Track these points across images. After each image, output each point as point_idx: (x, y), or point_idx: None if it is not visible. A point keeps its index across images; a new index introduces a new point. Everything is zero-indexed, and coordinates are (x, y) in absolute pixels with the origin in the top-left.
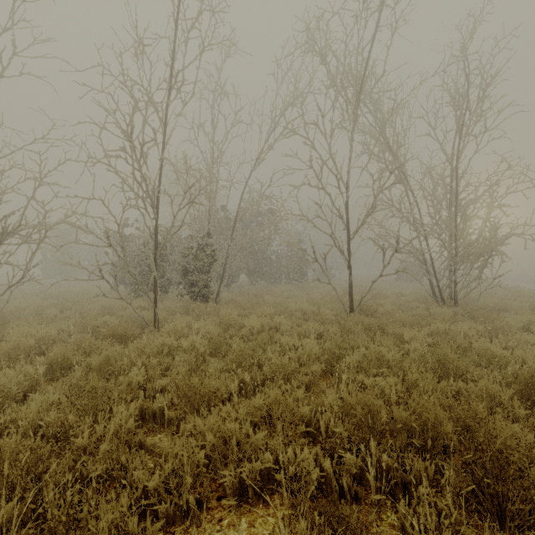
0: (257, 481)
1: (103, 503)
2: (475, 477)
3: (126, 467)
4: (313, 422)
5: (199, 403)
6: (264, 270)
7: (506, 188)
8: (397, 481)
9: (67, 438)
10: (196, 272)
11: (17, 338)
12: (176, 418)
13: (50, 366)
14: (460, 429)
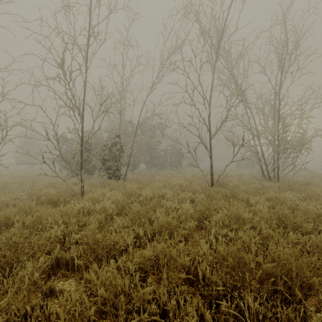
0: None
1: None
2: None
3: (31, 316)
4: (192, 269)
5: (101, 254)
6: (155, 161)
7: (313, 105)
8: None
9: None
10: (111, 160)
11: None
12: (85, 265)
13: None
14: (321, 279)
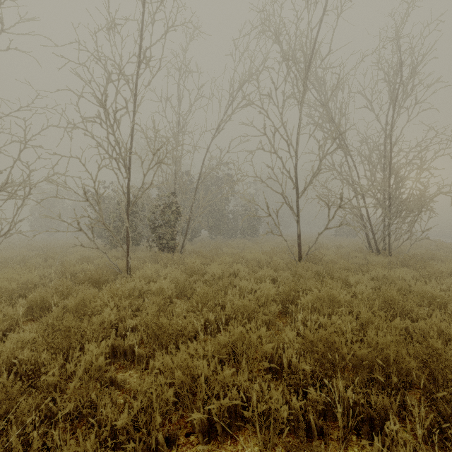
0: (225, 418)
1: (67, 446)
2: (443, 414)
3: (96, 404)
4: (275, 358)
5: (167, 341)
6: (222, 226)
7: (435, 152)
8: (363, 416)
9: (40, 375)
10: (163, 226)
11: (0, 283)
12: (146, 355)
13: (31, 308)
14: (421, 365)
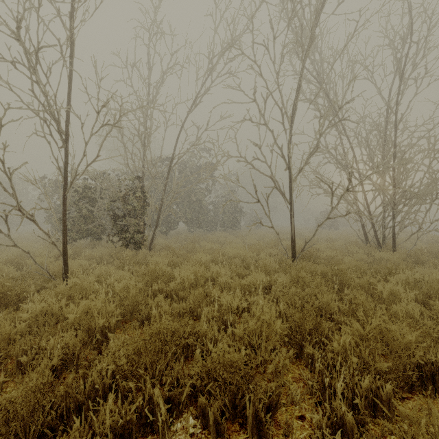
0: None
1: None
2: None
3: None
4: None
5: None
6: (201, 218)
7: None
8: None
9: None
10: (127, 217)
11: None
12: None
13: None
14: None
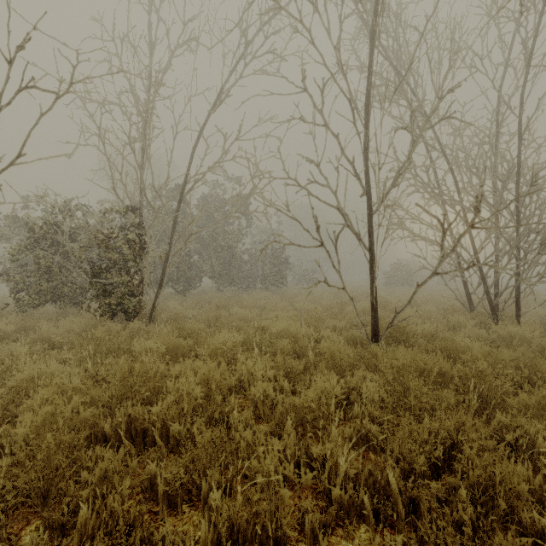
0: None
1: None
2: None
3: None
4: None
5: None
6: (234, 272)
7: None
8: None
9: None
10: (112, 270)
11: None
12: None
13: None
14: None
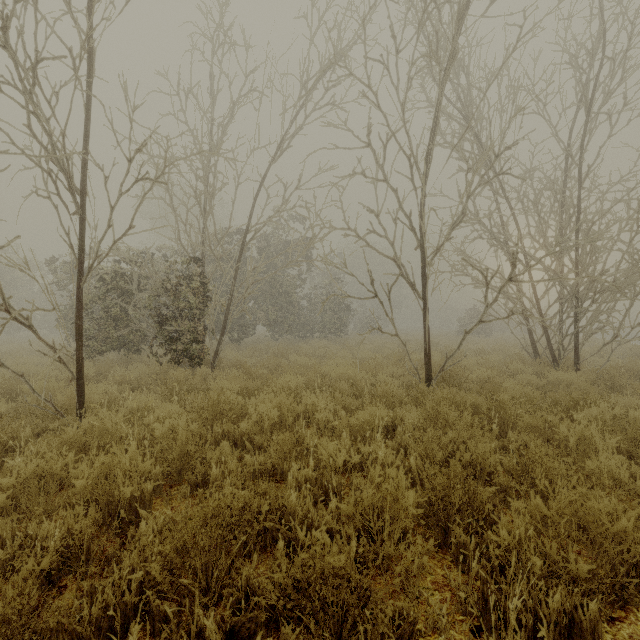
0: None
1: None
2: None
3: None
4: None
5: None
6: (290, 320)
7: None
8: None
9: None
10: (179, 318)
11: None
12: None
13: None
14: None
